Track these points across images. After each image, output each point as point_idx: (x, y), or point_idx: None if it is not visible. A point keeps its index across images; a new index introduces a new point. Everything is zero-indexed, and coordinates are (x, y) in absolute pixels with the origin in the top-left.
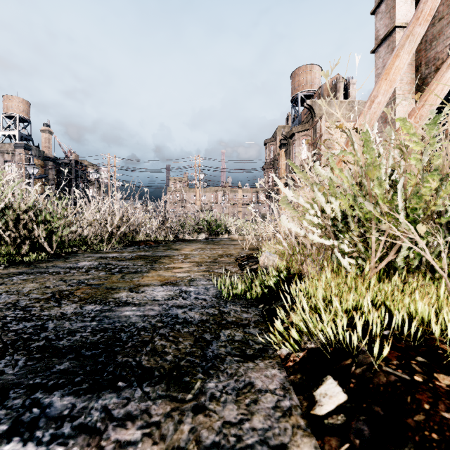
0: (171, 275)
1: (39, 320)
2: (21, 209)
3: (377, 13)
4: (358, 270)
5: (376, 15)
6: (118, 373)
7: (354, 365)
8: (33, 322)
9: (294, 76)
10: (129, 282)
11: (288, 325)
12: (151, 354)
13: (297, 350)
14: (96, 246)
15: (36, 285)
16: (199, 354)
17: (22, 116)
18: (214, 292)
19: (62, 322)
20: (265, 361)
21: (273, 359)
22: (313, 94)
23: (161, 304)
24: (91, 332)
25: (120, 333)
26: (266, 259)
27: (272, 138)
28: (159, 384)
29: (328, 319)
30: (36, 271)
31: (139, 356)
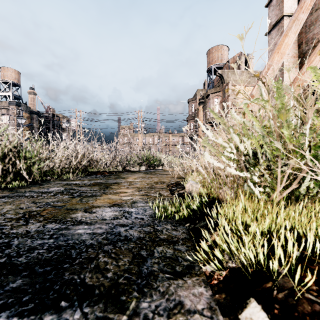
0: (118, 198)
1: (7, 238)
2: (6, 148)
3: (270, 6)
4: (266, 196)
5: (269, 8)
6: (63, 292)
7: (276, 289)
8: (1, 239)
9: (209, 53)
10: (85, 204)
11: (211, 244)
12: (94, 271)
13: (220, 268)
14: (65, 175)
15: (13, 207)
16: (135, 270)
17: (14, 82)
18: (150, 212)
19: (25, 239)
20: (192, 279)
21: (200, 276)
22: (222, 66)
23: (108, 223)
24: (47, 249)
25: (71, 250)
26: (190, 186)
27: (193, 98)
28: (98, 303)
29: (247, 242)
30: (16, 195)
31: (84, 273)
